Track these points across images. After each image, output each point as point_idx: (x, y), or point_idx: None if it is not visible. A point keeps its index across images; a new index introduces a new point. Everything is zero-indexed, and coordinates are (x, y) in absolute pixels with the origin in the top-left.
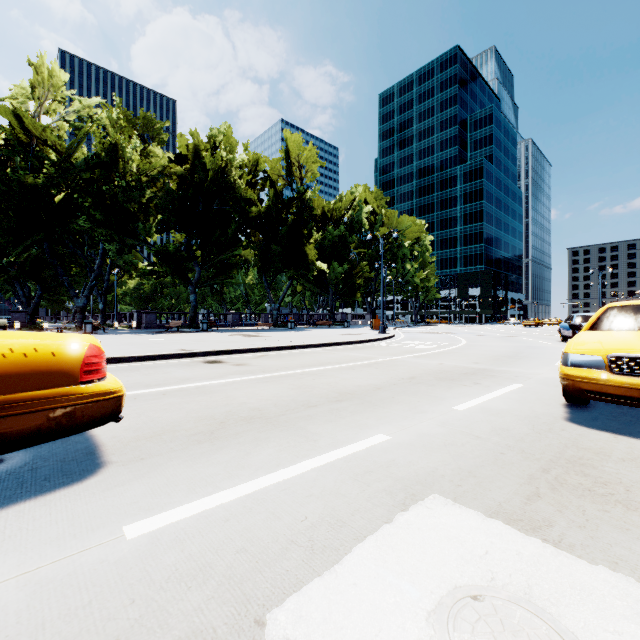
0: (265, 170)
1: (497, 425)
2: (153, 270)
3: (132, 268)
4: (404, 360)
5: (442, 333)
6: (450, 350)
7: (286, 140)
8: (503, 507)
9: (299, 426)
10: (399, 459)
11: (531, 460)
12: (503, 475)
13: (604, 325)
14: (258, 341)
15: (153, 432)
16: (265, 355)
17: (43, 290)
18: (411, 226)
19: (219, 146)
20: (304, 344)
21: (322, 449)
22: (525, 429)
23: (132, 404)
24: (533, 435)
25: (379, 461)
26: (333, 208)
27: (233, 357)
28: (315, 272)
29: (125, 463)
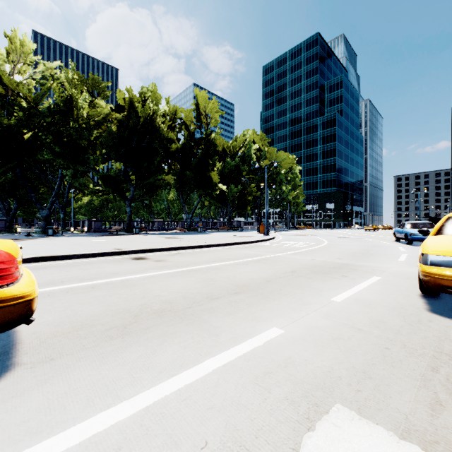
0: (181, 118)
1: (373, 317)
2: (99, 189)
3: (85, 188)
4: (285, 256)
5: (309, 235)
6: (317, 248)
7: (197, 96)
8: (411, 422)
9: (203, 319)
10: (295, 356)
11: (416, 356)
12: (397, 376)
13: (448, 230)
14: (175, 242)
15: (72, 327)
16: (180, 253)
17: (18, 204)
18: (286, 159)
19: (148, 100)
20: (209, 244)
21: (223, 345)
22: (398, 321)
23: (63, 297)
24: (407, 327)
25: (277, 359)
26: (230, 146)
27: (155, 254)
28: (218, 191)
29: (33, 365)
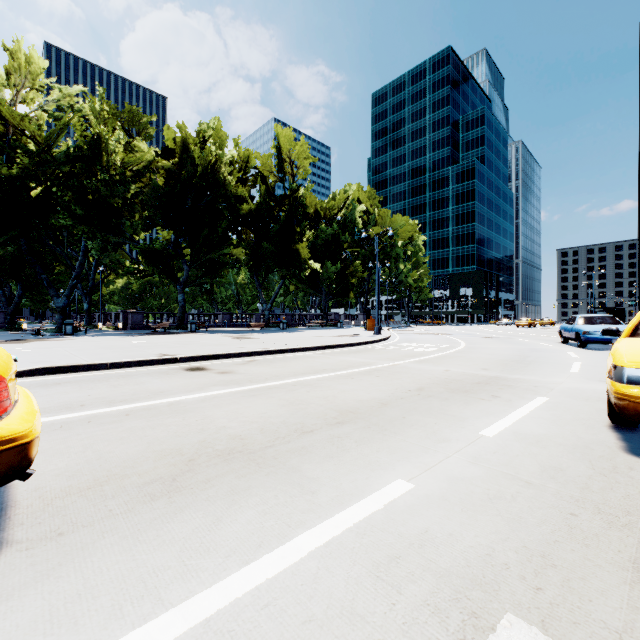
0: (256, 166)
1: (545, 461)
2: (139, 269)
3: (119, 267)
4: (406, 366)
5: (438, 334)
6: (452, 354)
7: (278, 136)
8: None
9: (291, 466)
10: (434, 529)
11: (619, 528)
12: (594, 562)
13: None
14: (248, 344)
15: (94, 479)
16: (254, 360)
17: (24, 289)
18: (405, 226)
19: (208, 141)
20: (297, 347)
21: (323, 509)
22: (583, 468)
23: (82, 430)
24: (598, 479)
25: (406, 534)
26: (326, 206)
27: (219, 363)
28: (308, 271)
29: (31, 544)
